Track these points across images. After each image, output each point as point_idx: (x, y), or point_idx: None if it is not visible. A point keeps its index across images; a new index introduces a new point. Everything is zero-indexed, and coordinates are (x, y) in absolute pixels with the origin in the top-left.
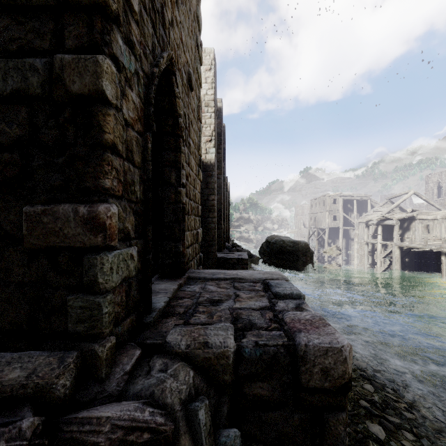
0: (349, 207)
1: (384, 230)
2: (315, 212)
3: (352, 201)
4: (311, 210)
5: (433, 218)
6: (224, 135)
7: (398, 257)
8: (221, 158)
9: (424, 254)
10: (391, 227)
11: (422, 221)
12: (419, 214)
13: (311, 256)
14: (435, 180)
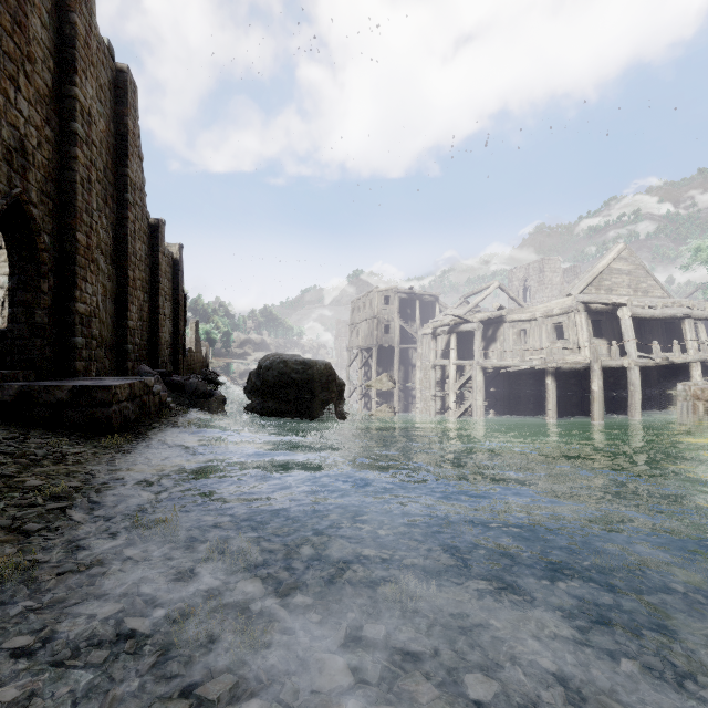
0: (409, 312)
1: (459, 344)
2: (358, 322)
3: (413, 304)
4: (353, 319)
5: (529, 317)
6: (126, 93)
7: (481, 386)
8: (78, 112)
9: (517, 379)
10: (470, 338)
11: (514, 325)
12: (509, 314)
13: (339, 391)
14: (522, 276)
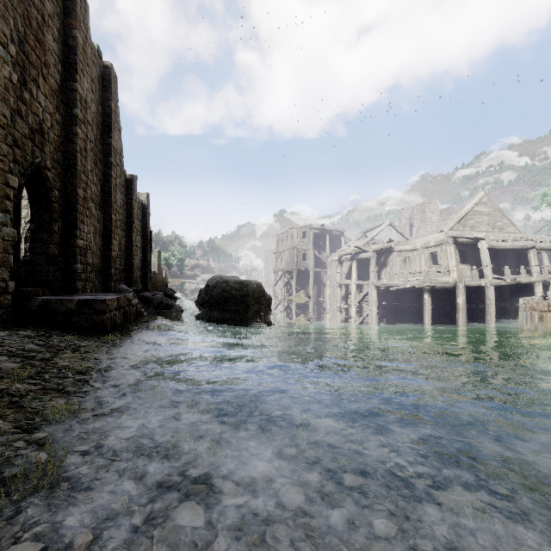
0: (321, 244)
1: (359, 268)
2: (282, 251)
3: (324, 237)
4: (278, 249)
5: (412, 248)
6: (110, 83)
7: (375, 300)
8: (78, 101)
9: (402, 295)
10: (367, 264)
11: (401, 254)
12: (397, 245)
13: (267, 304)
14: (408, 215)
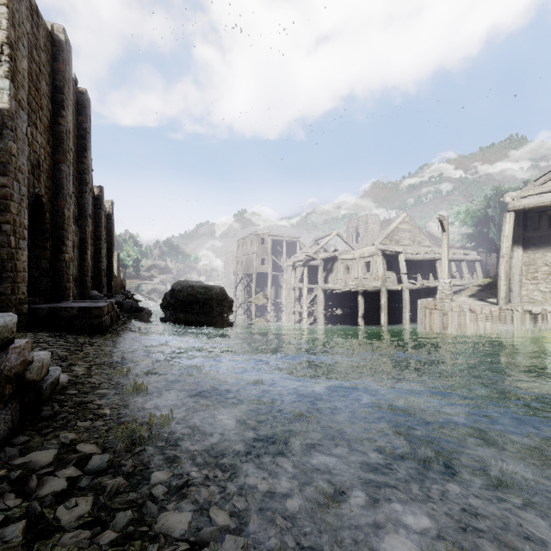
0: (279, 249)
1: (310, 273)
2: (242, 255)
3: (282, 243)
4: (238, 253)
5: (352, 257)
6: (85, 108)
7: (322, 301)
8: (65, 134)
9: (344, 297)
10: (317, 269)
11: (343, 262)
12: (340, 254)
13: (229, 306)
14: (355, 225)
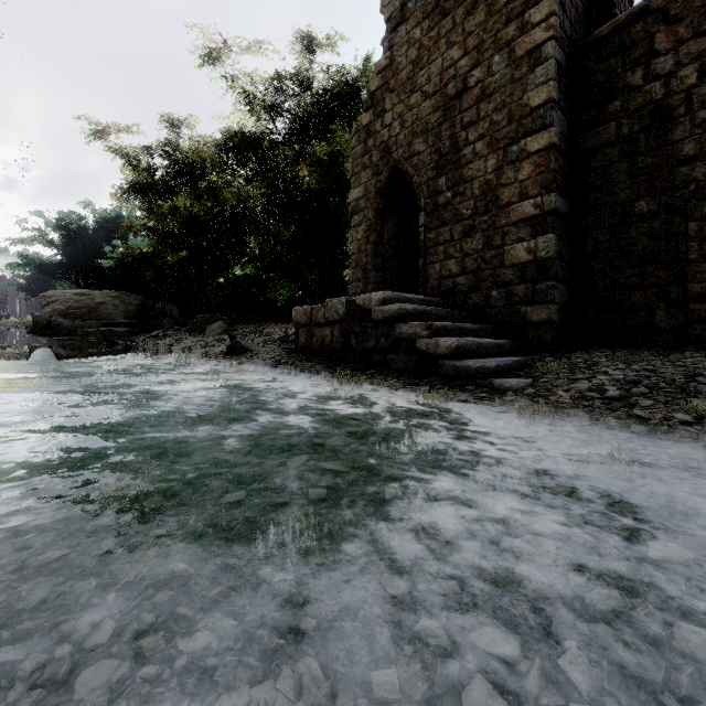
0: None
1: None
2: None
3: None
4: None
5: None
6: None
7: None
8: None
9: None
10: None
11: None
12: None
13: None
14: None
